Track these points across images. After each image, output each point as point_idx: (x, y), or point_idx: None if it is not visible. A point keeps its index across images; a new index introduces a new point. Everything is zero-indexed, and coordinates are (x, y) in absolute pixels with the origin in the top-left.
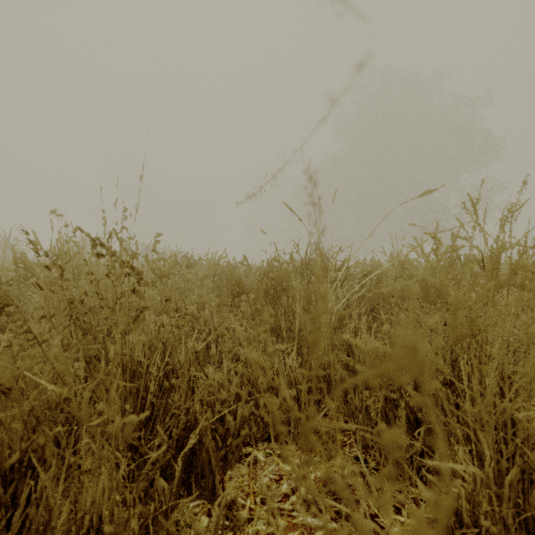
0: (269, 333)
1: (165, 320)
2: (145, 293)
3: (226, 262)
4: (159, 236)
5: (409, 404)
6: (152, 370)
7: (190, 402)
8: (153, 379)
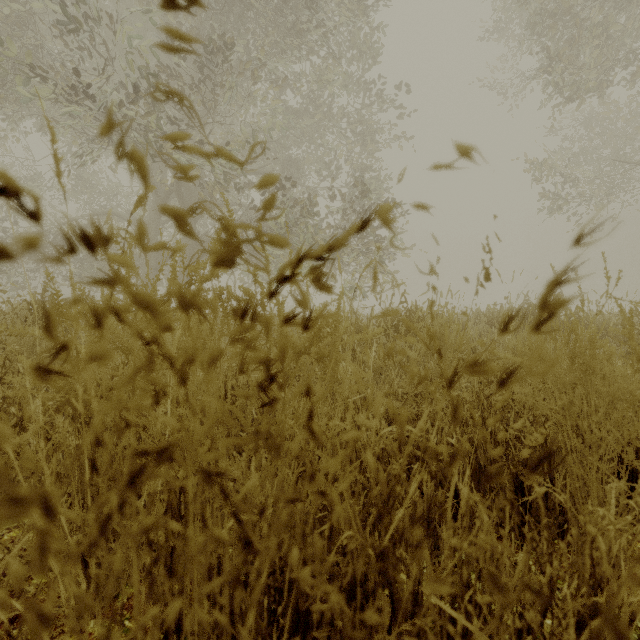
0: None
1: None
2: None
3: None
4: None
5: None
6: None
7: None
8: None
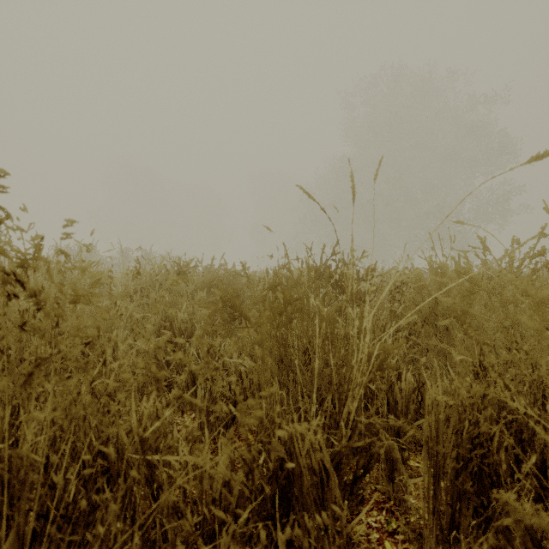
0: (277, 384)
1: (139, 347)
2: (43, 332)
3: (225, 270)
4: (70, 225)
5: (529, 528)
6: (55, 478)
7: (128, 537)
8: (56, 496)
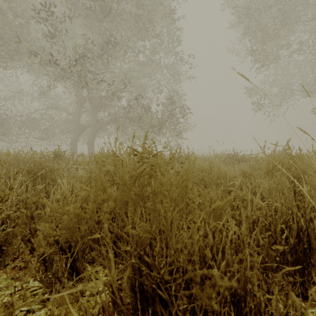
0: None
1: None
2: None
3: None
4: None
5: None
6: None
7: None
8: None
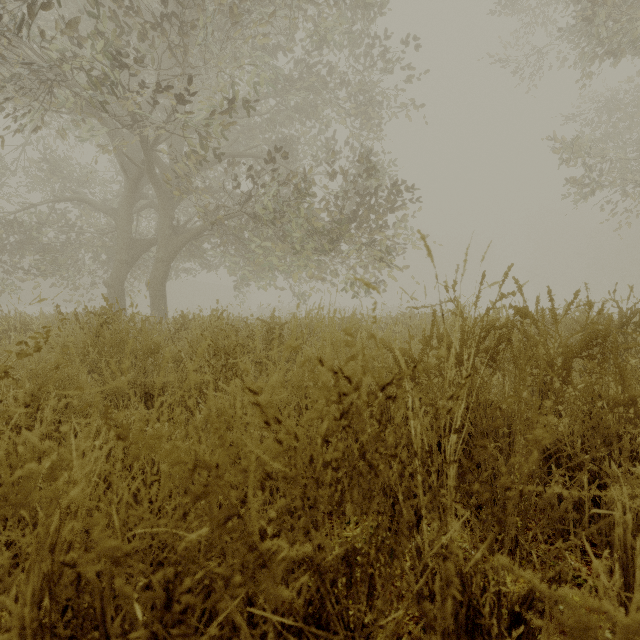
0: None
1: None
2: None
3: None
4: None
5: None
6: None
7: None
8: None
